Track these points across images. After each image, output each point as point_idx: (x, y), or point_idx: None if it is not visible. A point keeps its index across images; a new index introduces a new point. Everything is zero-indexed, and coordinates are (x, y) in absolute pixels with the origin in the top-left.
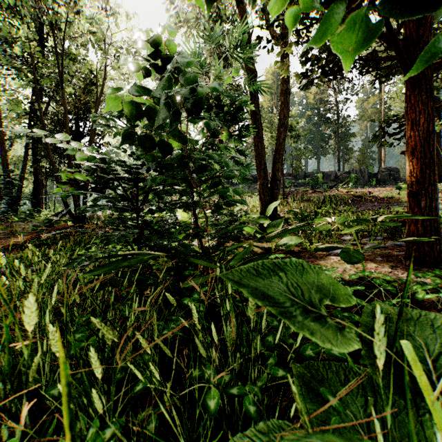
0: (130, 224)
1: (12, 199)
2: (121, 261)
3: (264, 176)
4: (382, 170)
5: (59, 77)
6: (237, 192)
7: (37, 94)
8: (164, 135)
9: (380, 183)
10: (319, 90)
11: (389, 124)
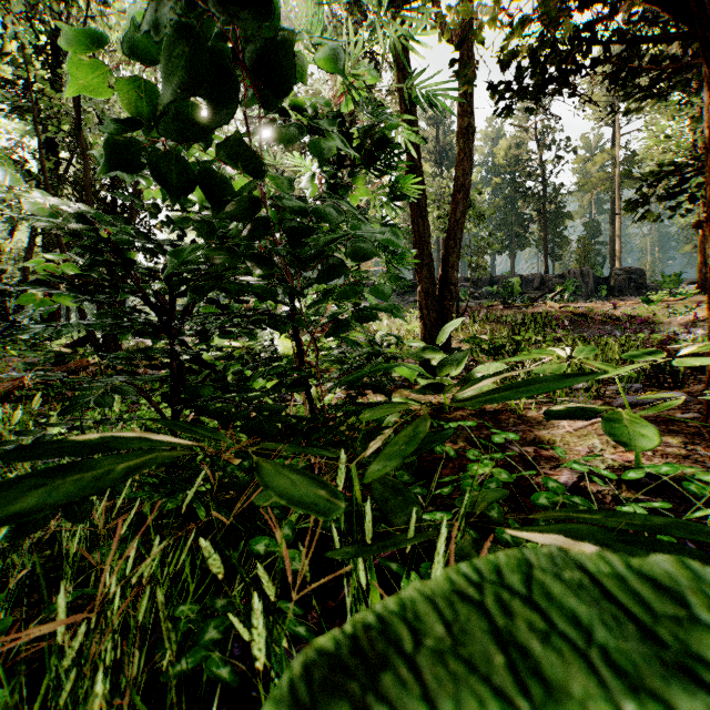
0: (159, 361)
1: (4, 318)
2: (35, 476)
3: (428, 277)
4: (617, 272)
5: (74, 107)
6: (383, 294)
7: (39, 138)
8: (222, 168)
9: (614, 293)
10: (514, 144)
11: (659, 179)
